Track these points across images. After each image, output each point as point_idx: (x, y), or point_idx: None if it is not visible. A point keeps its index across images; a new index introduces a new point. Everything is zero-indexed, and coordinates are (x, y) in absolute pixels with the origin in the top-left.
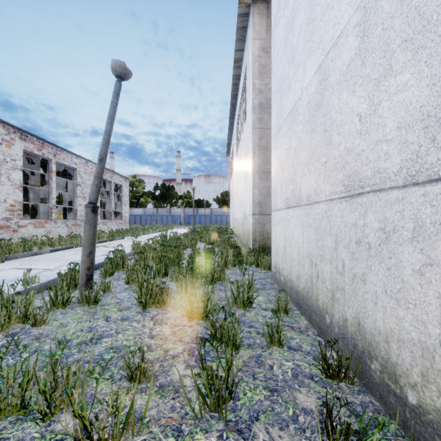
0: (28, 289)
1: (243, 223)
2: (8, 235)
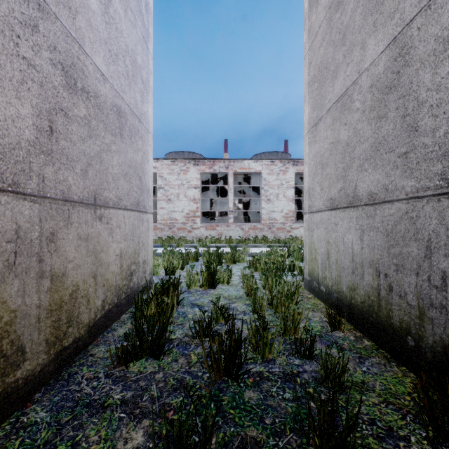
0: (156, 253)
1: None
2: (284, 234)
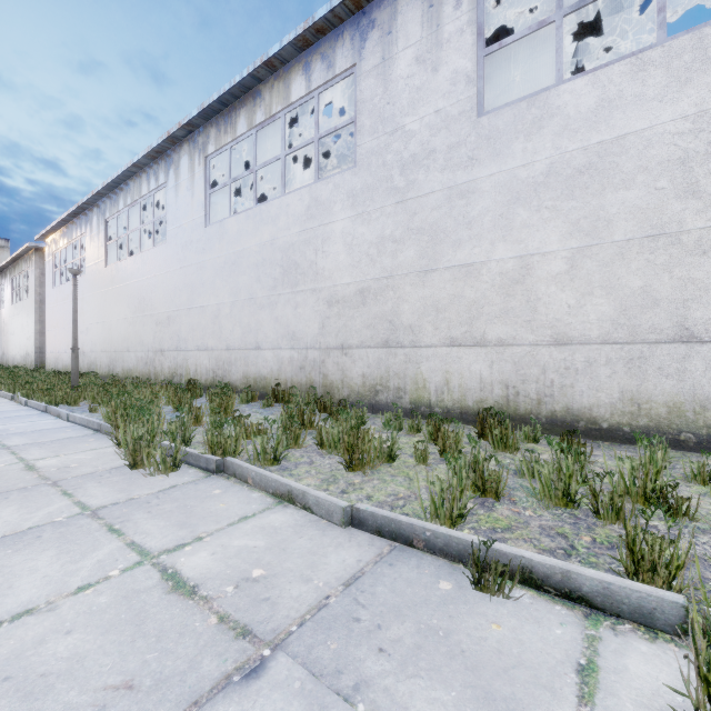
0: None
1: (26, 358)
2: None
